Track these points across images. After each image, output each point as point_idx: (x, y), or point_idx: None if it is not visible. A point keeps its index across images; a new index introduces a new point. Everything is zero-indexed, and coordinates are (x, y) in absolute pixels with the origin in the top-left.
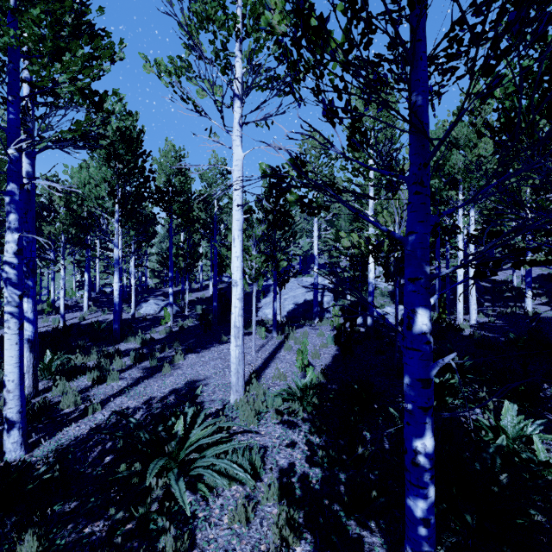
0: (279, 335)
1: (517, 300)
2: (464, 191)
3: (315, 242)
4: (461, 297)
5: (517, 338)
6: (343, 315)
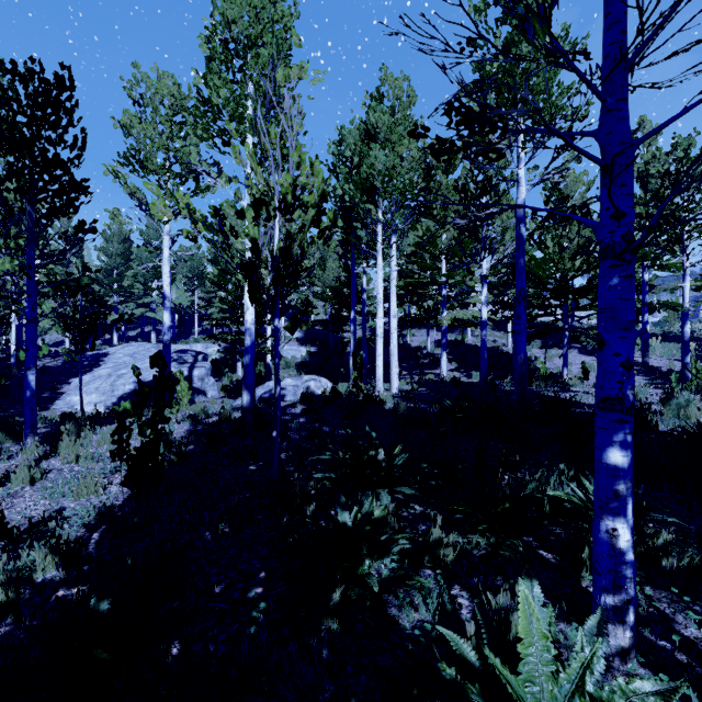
0: (34, 447)
1: (432, 367)
2: (384, 211)
3: (165, 269)
4: (381, 358)
5: (454, 406)
6: (227, 396)
